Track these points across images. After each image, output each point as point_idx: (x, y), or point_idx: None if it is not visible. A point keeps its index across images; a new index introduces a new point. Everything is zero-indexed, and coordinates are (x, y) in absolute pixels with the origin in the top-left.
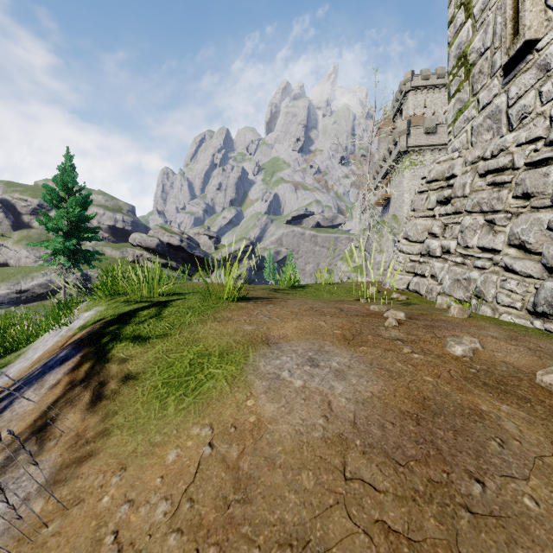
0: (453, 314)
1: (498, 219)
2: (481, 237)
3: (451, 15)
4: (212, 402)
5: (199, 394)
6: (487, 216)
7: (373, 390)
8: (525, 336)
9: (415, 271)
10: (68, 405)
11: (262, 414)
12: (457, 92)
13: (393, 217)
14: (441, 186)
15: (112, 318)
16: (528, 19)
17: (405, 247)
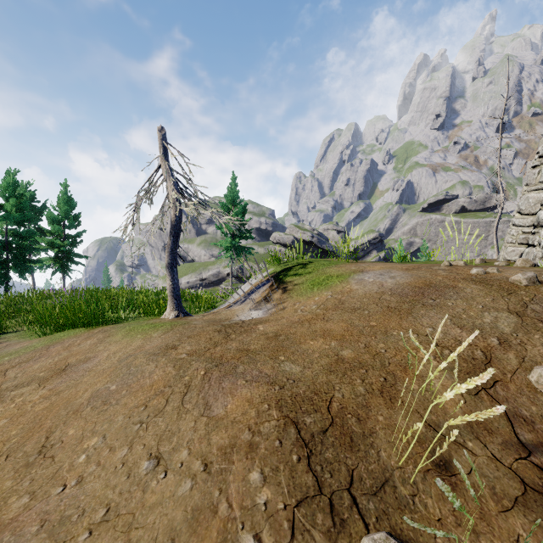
0: (516, 264)
1: None
2: None
3: None
4: (332, 287)
5: (326, 286)
6: None
7: (406, 281)
8: None
9: (528, 242)
10: (273, 294)
11: (352, 288)
12: None
13: None
14: None
15: (281, 270)
16: None
17: (517, 220)
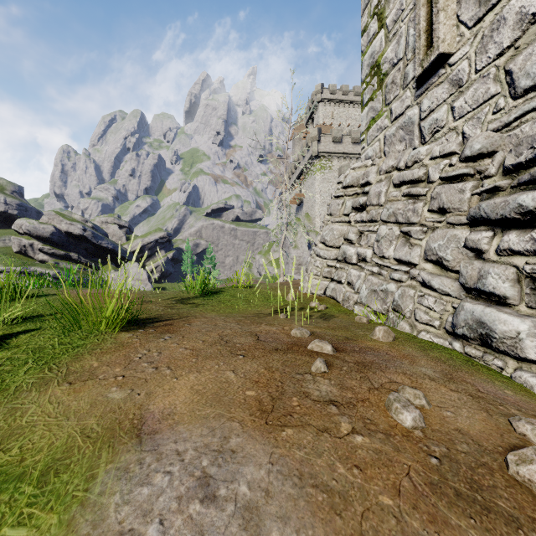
0: (378, 337)
1: (414, 232)
2: (397, 248)
3: (364, 24)
4: None
5: None
6: (403, 227)
7: None
8: (457, 371)
9: (331, 277)
10: None
11: None
12: (370, 101)
13: (306, 215)
14: (357, 192)
15: None
16: (442, 32)
17: (322, 252)
